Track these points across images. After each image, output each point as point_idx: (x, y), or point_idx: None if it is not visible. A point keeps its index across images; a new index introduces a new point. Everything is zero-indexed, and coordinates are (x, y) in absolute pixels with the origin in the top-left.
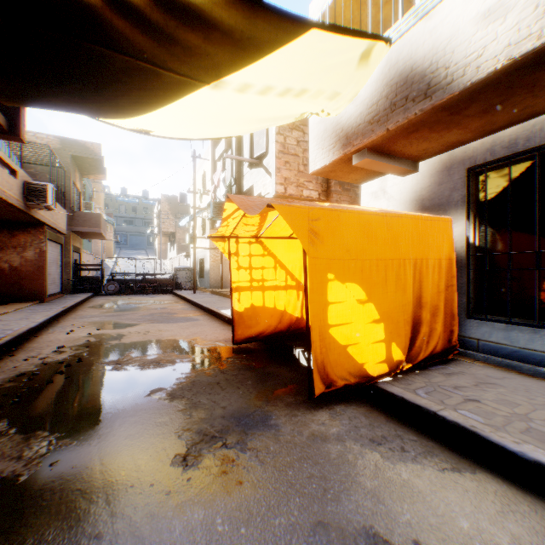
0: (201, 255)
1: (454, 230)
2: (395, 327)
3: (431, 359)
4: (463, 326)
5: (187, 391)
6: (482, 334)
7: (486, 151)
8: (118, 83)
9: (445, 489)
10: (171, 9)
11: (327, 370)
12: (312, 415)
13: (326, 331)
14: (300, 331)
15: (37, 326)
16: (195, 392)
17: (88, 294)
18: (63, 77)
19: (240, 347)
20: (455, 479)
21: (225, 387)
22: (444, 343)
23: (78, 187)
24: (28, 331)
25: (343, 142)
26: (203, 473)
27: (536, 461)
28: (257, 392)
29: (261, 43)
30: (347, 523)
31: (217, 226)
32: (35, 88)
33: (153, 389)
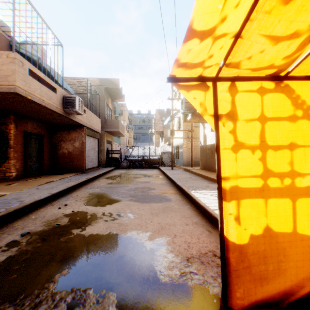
0: (177, 143)
1: None
2: None
3: None
4: None
5: None
6: None
7: None
8: None
9: None
10: None
11: None
12: None
13: None
14: None
15: (46, 198)
16: None
17: (111, 167)
18: None
19: None
20: None
21: None
22: None
23: (110, 107)
24: (31, 204)
25: None
26: None
27: None
28: None
29: None
30: None
31: (188, 119)
32: None
33: None
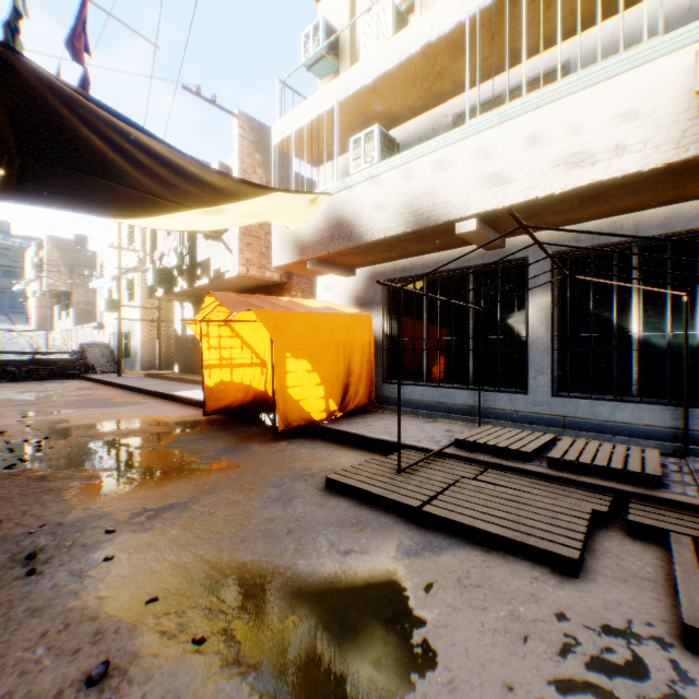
0: (126, 328)
1: (376, 322)
2: (332, 388)
3: (357, 411)
4: (381, 389)
5: (179, 444)
6: (390, 393)
7: (392, 271)
8: (120, 202)
9: (341, 456)
10: (180, 174)
11: (286, 416)
12: (277, 444)
13: (286, 391)
14: (264, 403)
15: None
16: (186, 444)
17: None
18: (73, 196)
19: (209, 419)
20: (347, 453)
21: (209, 440)
22: (367, 400)
23: None
24: None
25: (300, 250)
26: (215, 466)
27: (380, 439)
28: (236, 439)
29: (241, 195)
30: (294, 468)
31: (159, 296)
32: (43, 200)
33: (148, 446)
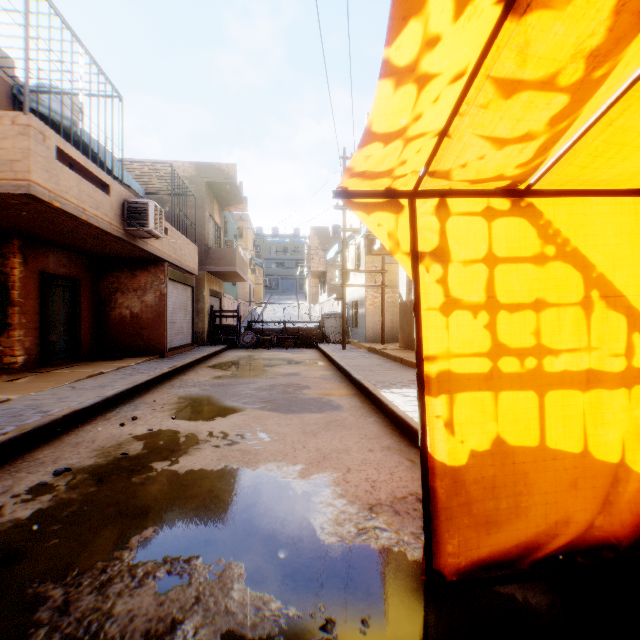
0: (354, 297)
1: None
2: None
3: None
4: None
5: None
6: None
7: None
8: None
9: None
10: None
11: None
12: None
13: None
14: None
15: (93, 405)
16: None
17: (220, 346)
18: None
19: None
20: None
21: None
22: None
23: (216, 222)
24: (65, 417)
25: None
26: None
27: None
28: None
29: None
30: None
31: (376, 249)
32: None
33: None
